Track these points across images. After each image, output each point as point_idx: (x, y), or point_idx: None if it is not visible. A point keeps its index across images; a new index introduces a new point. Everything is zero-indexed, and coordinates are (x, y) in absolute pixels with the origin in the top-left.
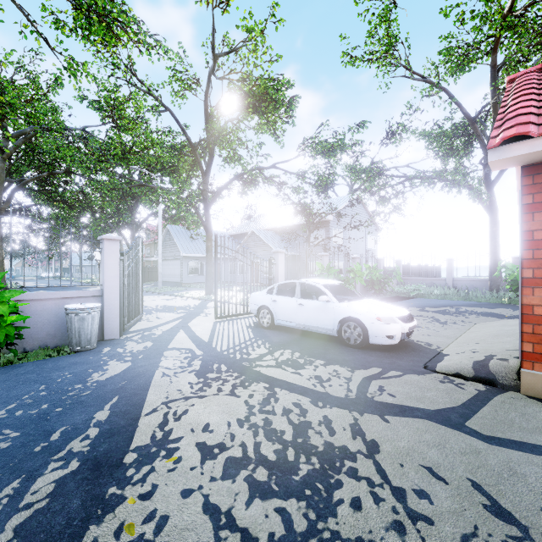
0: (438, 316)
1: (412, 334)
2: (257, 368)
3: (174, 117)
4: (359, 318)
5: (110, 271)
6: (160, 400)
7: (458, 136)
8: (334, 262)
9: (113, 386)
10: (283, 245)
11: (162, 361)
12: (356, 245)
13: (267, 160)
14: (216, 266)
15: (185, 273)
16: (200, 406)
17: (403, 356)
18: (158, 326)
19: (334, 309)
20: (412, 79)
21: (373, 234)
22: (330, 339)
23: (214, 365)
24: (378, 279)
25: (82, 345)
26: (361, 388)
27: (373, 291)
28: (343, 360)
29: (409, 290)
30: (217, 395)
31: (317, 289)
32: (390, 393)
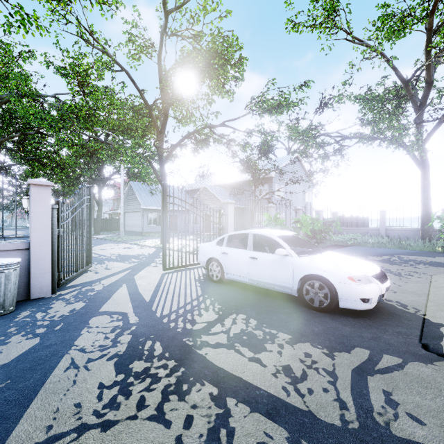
0: (387, 266)
1: (385, 294)
2: (202, 350)
3: (129, 77)
4: (326, 276)
5: (38, 221)
6: (32, 439)
7: (390, 99)
8: (279, 213)
9: None
10: (231, 199)
11: (81, 335)
12: (295, 199)
13: (217, 117)
14: (164, 216)
15: (145, 224)
16: None
17: (384, 326)
18: (102, 279)
19: (294, 264)
20: (353, 42)
21: (309, 189)
22: (287, 297)
23: (146, 343)
24: (319, 229)
25: None
26: (358, 397)
27: (313, 240)
28: (312, 333)
29: (345, 238)
30: (133, 421)
31: (264, 238)
32: (410, 412)
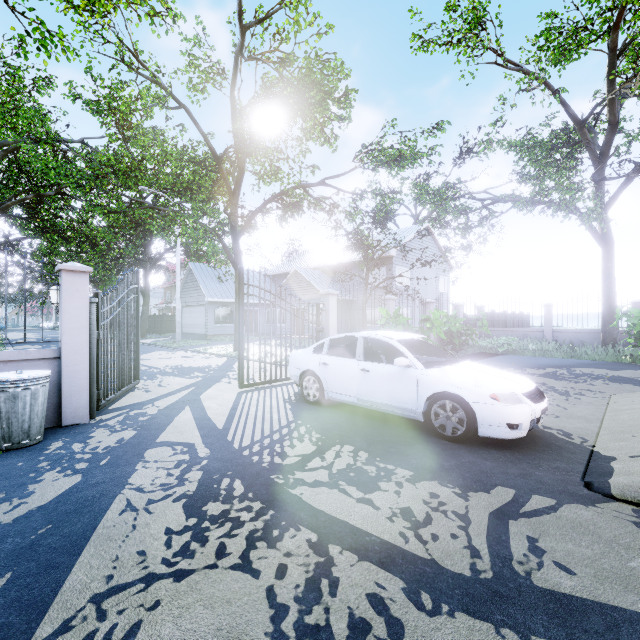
0: (550, 382)
1: (541, 419)
2: (296, 490)
3: (190, 117)
4: (461, 394)
5: (72, 320)
6: (91, 589)
7: (559, 147)
8: (402, 309)
9: (18, 541)
10: (333, 287)
11: (136, 471)
12: (425, 287)
13: (313, 173)
14: (241, 312)
15: (211, 323)
16: (170, 608)
17: (538, 460)
18: (156, 399)
19: (419, 379)
20: (505, 67)
21: (444, 274)
22: (410, 423)
23: (223, 481)
24: (458, 331)
25: (14, 440)
26: (495, 544)
27: (450, 346)
28: (441, 468)
29: (495, 344)
30: (212, 571)
31: (380, 344)
32: (558, 560)
